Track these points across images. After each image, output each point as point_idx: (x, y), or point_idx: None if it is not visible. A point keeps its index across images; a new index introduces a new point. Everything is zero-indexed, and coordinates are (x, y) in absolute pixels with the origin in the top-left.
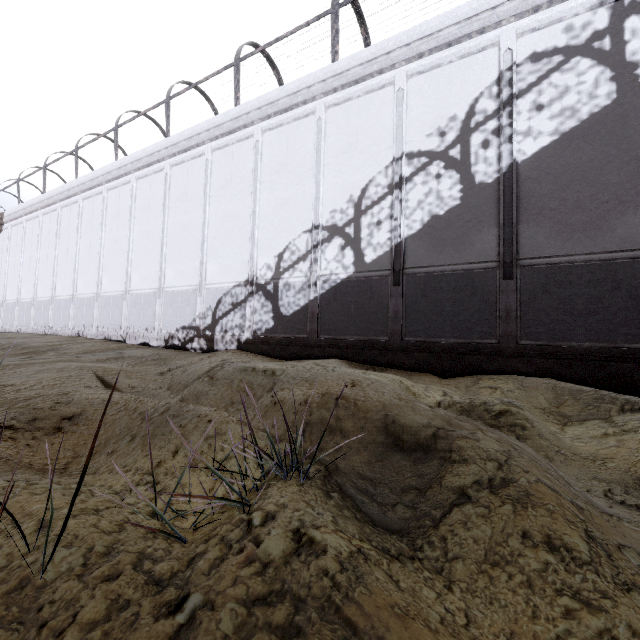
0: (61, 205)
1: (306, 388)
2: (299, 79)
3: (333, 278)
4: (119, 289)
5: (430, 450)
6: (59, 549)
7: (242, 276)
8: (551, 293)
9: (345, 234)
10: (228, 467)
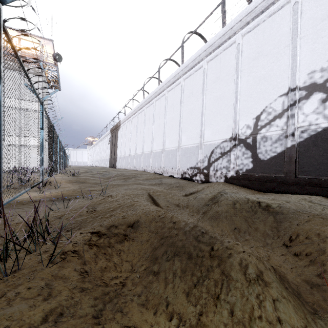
0: (138, 113)
1: None
2: None
3: (312, 128)
4: (160, 148)
5: None
6: None
7: (227, 135)
8: None
9: (326, 88)
10: None
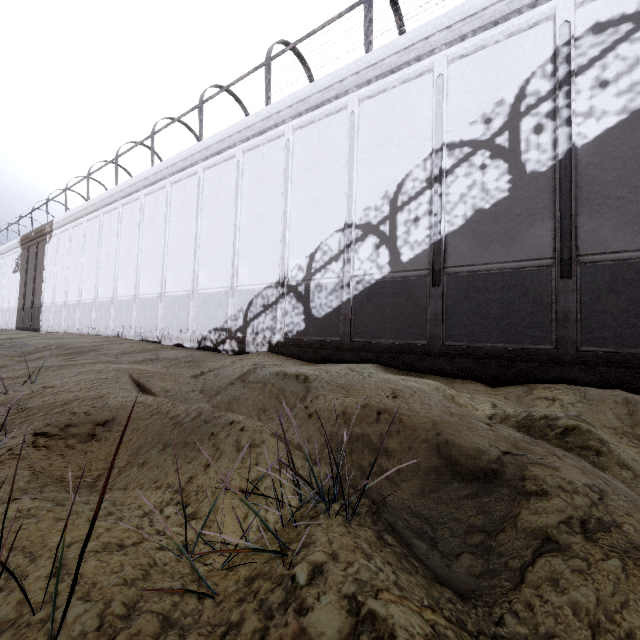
0: (103, 212)
1: (343, 397)
2: (331, 73)
3: (367, 279)
4: (155, 291)
5: (496, 482)
6: (73, 606)
7: (273, 277)
8: (619, 293)
9: (380, 232)
10: (263, 489)
